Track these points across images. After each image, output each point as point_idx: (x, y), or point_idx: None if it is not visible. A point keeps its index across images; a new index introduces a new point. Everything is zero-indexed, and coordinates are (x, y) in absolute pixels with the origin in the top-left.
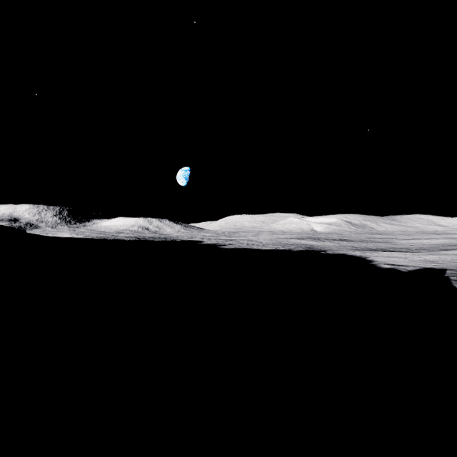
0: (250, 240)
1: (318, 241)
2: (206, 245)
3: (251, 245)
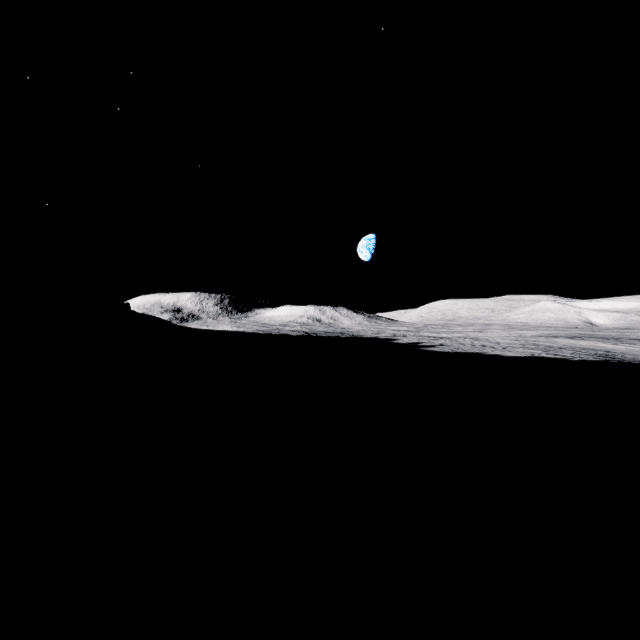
0: (475, 338)
1: (619, 343)
2: (401, 345)
3: (480, 347)
